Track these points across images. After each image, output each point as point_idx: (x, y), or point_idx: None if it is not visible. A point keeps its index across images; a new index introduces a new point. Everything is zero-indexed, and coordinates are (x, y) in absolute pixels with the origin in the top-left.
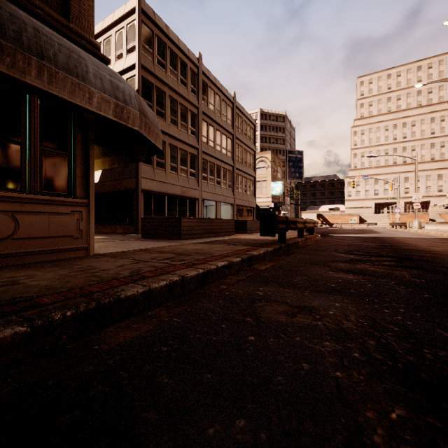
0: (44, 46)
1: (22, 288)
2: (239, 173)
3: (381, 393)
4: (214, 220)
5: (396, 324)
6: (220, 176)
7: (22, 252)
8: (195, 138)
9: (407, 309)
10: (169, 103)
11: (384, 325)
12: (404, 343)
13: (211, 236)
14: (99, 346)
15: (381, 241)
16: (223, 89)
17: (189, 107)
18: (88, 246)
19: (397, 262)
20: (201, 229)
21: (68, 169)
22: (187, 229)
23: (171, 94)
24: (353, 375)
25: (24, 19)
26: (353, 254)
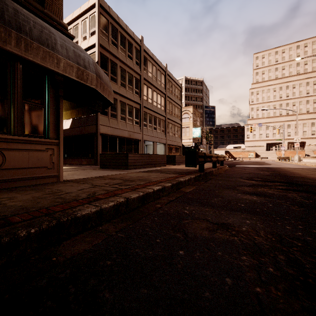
0: (22, 23)
1: (1, 207)
2: (170, 122)
3: (300, 311)
4: (152, 155)
5: (298, 239)
6: (156, 123)
7: (8, 179)
8: (138, 96)
9: (304, 226)
10: (119, 72)
11: (289, 241)
12: (309, 258)
13: (150, 166)
14: (56, 258)
15: (272, 170)
16: (158, 62)
17: (134, 74)
18: (58, 174)
19: (288, 187)
20: (142, 161)
21: (43, 117)
22: (132, 162)
23: (121, 65)
24: (271, 291)
25: (7, 2)
26: (254, 180)
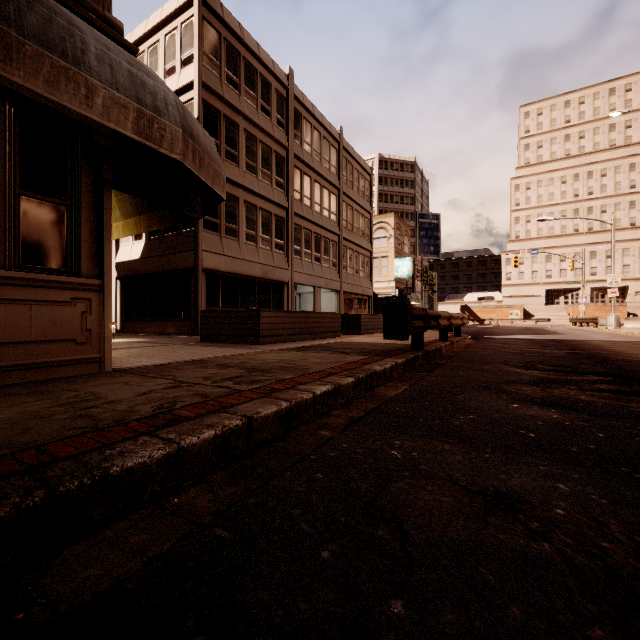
0: None
1: None
2: (348, 246)
3: None
4: (311, 314)
5: None
6: (319, 249)
7: None
8: (283, 193)
9: None
10: (244, 141)
11: None
12: None
13: (307, 338)
14: (26, 613)
15: (568, 346)
16: (325, 122)
17: (274, 147)
18: (102, 357)
19: (620, 385)
20: (290, 327)
21: (66, 228)
22: (269, 328)
23: (248, 128)
24: None
25: None
26: (536, 369)
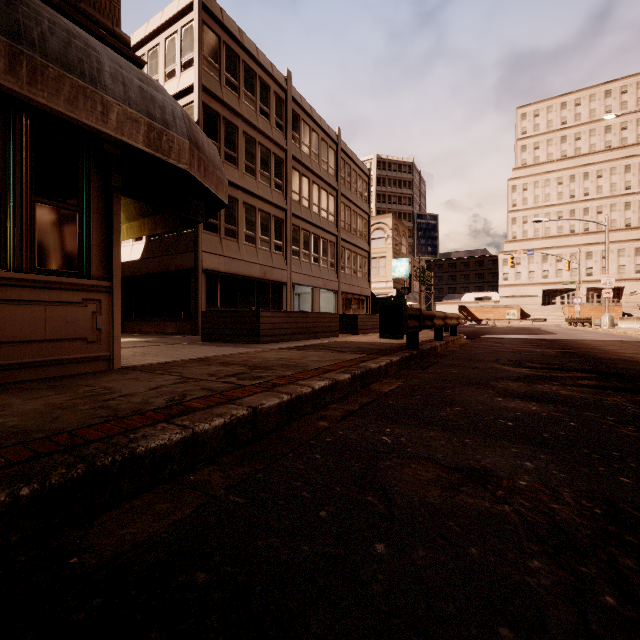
0: (23, 22)
1: None
2: (346, 247)
3: None
4: (309, 314)
5: None
6: (318, 250)
7: None
8: (282, 194)
9: None
10: (243, 144)
11: (636, 516)
12: None
13: (305, 338)
14: (79, 558)
15: (560, 345)
16: (323, 124)
17: (273, 149)
18: (111, 355)
19: (601, 381)
20: (289, 327)
21: (78, 232)
22: (268, 328)
23: (247, 130)
24: None
25: None
26: (525, 367)
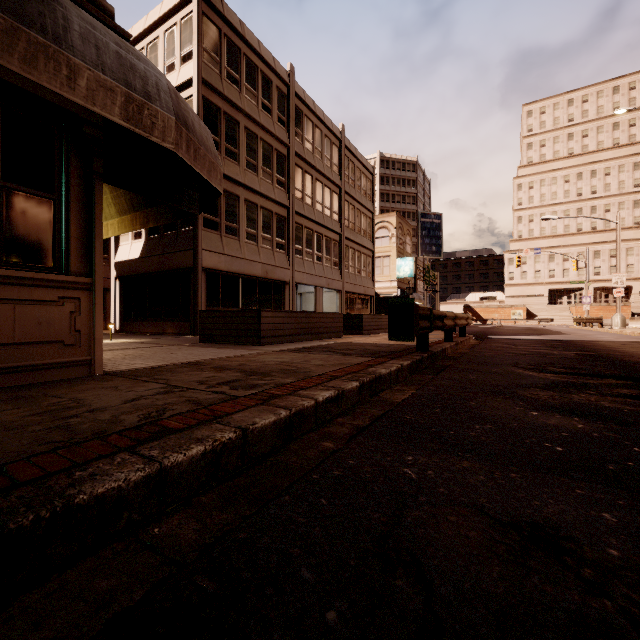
0: None
1: None
2: (350, 245)
3: None
4: (312, 314)
5: None
6: (321, 248)
7: None
8: (284, 191)
9: None
10: (244, 139)
11: None
12: None
13: (308, 339)
14: None
15: (577, 347)
16: (326, 120)
17: (275, 145)
18: (92, 359)
19: None
20: (291, 328)
21: (54, 223)
22: (269, 329)
23: (248, 125)
24: None
25: None
26: (549, 372)
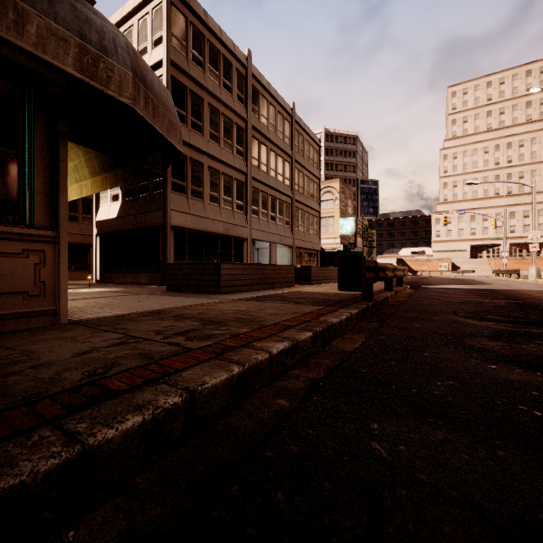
0: None
1: None
2: (300, 207)
3: None
4: (267, 266)
5: None
6: (275, 209)
7: None
8: (243, 160)
9: None
10: (208, 114)
11: None
12: None
13: (263, 288)
14: None
15: (504, 295)
16: (279, 98)
17: (235, 119)
18: (57, 309)
19: None
20: (248, 278)
21: (18, 178)
22: (228, 279)
23: (211, 102)
24: None
25: None
26: (489, 320)
